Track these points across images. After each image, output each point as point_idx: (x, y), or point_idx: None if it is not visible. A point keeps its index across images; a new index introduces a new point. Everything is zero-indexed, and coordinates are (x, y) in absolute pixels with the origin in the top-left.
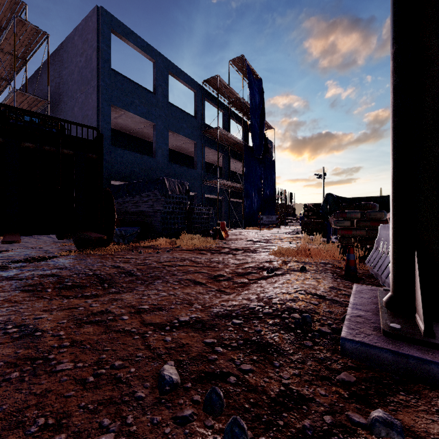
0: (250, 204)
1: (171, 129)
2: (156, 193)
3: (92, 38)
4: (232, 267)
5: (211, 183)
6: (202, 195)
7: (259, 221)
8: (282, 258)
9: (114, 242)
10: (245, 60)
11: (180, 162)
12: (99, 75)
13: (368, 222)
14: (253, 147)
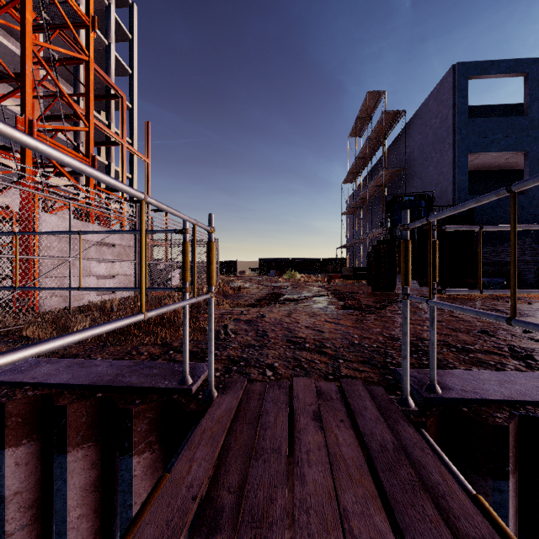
0: None
1: None
2: (528, 241)
3: (448, 97)
4: None
5: None
6: None
7: None
8: None
9: None
10: None
11: None
12: (454, 130)
13: None
14: None
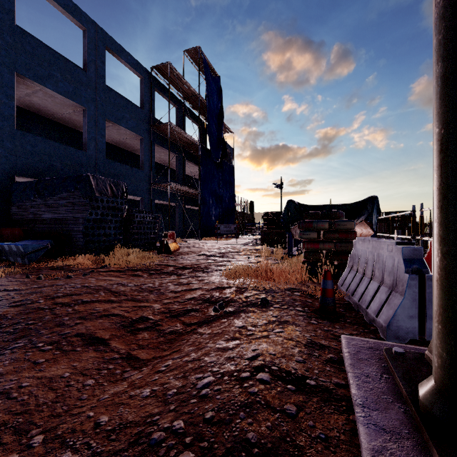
0: (207, 212)
1: (109, 118)
2: (77, 195)
3: None
4: (168, 299)
5: (162, 187)
6: (151, 201)
7: (216, 230)
8: (238, 282)
9: (8, 262)
10: (202, 52)
11: (124, 161)
12: None
13: (336, 233)
14: (210, 149)
